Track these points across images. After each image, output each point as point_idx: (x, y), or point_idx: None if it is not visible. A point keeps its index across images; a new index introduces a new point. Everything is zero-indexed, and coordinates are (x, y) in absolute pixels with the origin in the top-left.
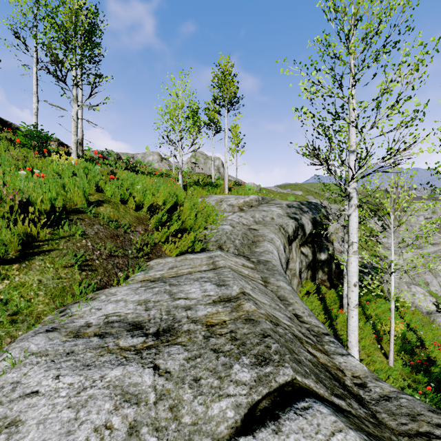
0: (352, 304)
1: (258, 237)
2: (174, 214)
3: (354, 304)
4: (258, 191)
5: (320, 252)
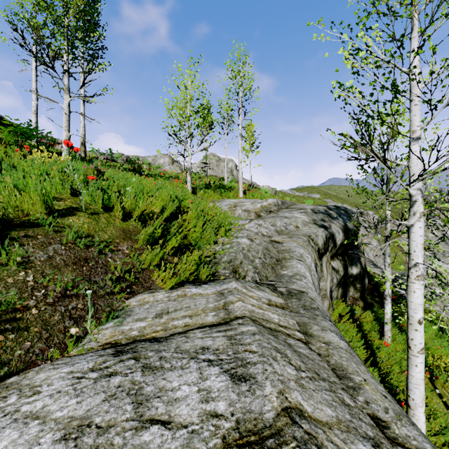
0: (416, 347)
1: (283, 253)
2: (173, 226)
3: (419, 349)
4: (274, 194)
5: (351, 265)
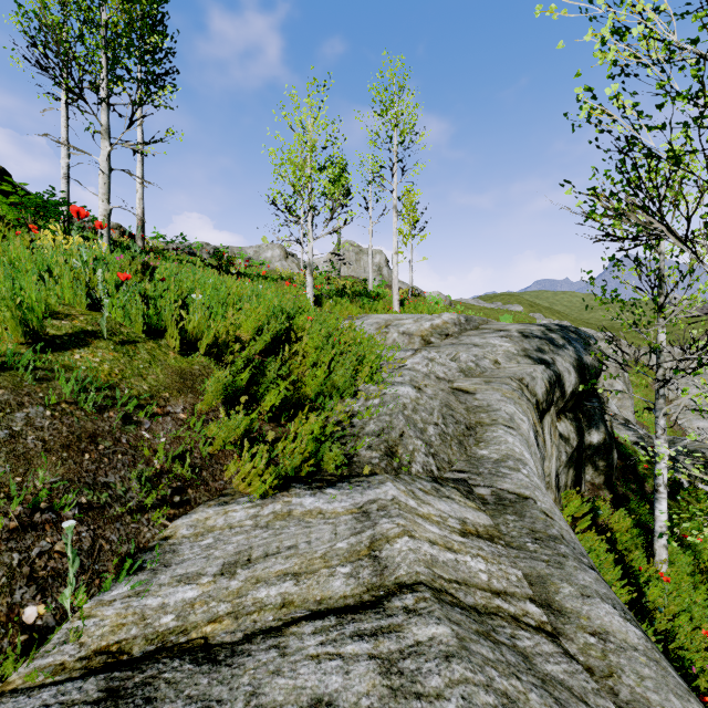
0: None
1: (476, 412)
2: (272, 365)
3: None
4: (448, 305)
5: (589, 428)
